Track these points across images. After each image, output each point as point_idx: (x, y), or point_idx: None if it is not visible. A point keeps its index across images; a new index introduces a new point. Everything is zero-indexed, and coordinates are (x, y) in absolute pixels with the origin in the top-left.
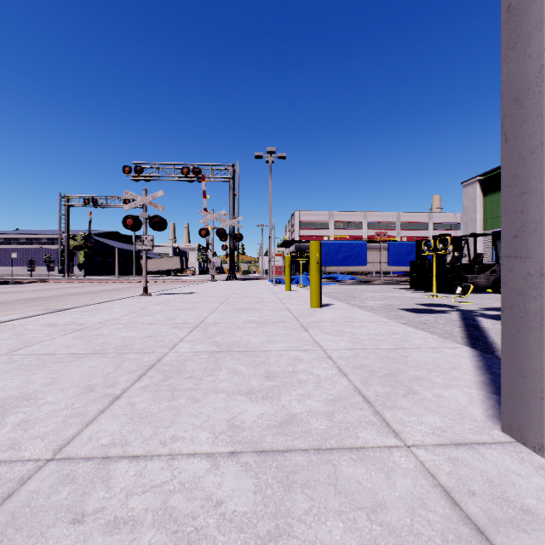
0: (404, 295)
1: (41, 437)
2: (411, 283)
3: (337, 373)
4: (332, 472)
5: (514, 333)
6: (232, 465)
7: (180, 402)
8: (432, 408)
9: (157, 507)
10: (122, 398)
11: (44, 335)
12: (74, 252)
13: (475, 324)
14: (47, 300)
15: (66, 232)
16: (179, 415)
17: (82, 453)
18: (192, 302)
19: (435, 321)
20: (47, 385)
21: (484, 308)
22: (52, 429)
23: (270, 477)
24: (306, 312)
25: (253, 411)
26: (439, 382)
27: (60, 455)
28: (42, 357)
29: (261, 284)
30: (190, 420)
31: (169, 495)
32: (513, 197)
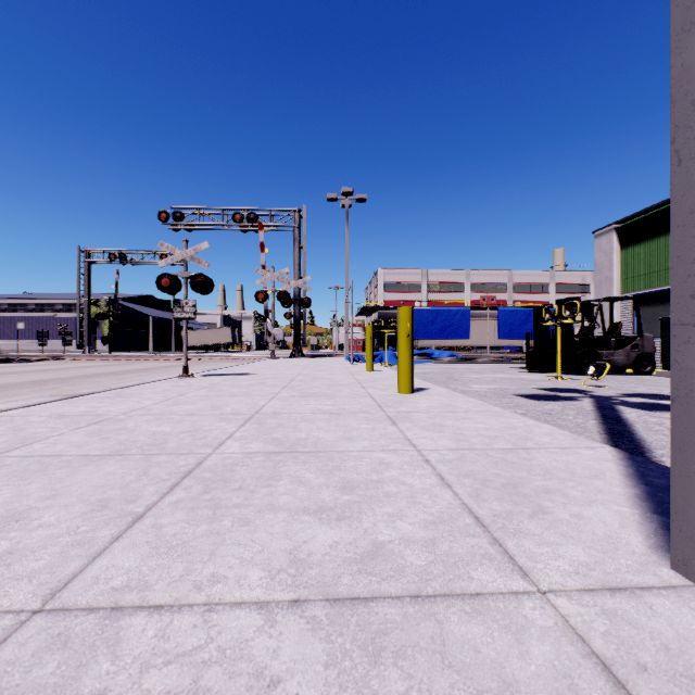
0: (520, 376)
1: (28, 576)
2: (528, 361)
3: (438, 483)
4: (437, 632)
5: (692, 432)
6: (293, 621)
7: (225, 524)
8: (571, 534)
9: (184, 689)
10: (145, 518)
11: (50, 429)
12: (97, 322)
13: (615, 415)
14: (60, 382)
15: (87, 295)
16: (222, 543)
17: (83, 601)
18: (245, 386)
19: (562, 411)
20: (45, 499)
21: (624, 394)
22: (45, 564)
23: (348, 640)
24: (394, 400)
25: (324, 538)
26: (578, 497)
27: (53, 604)
28: (43, 459)
29: (334, 363)
30: (237, 551)
31: (203, 668)
32: (691, 241)
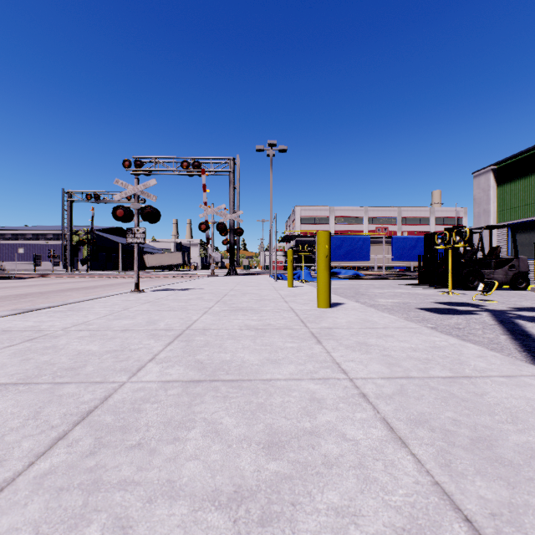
0: (415, 291)
1: None
2: (420, 278)
3: (388, 437)
4: None
5: None
6: None
7: (89, 534)
8: None
9: None
10: None
11: None
12: (79, 247)
13: (521, 330)
14: (37, 296)
15: (69, 227)
16: None
17: None
18: (184, 300)
19: (468, 325)
20: None
21: (515, 308)
22: None
23: None
24: (315, 314)
25: None
26: None
27: None
28: None
29: (261, 280)
30: None
31: None
32: None
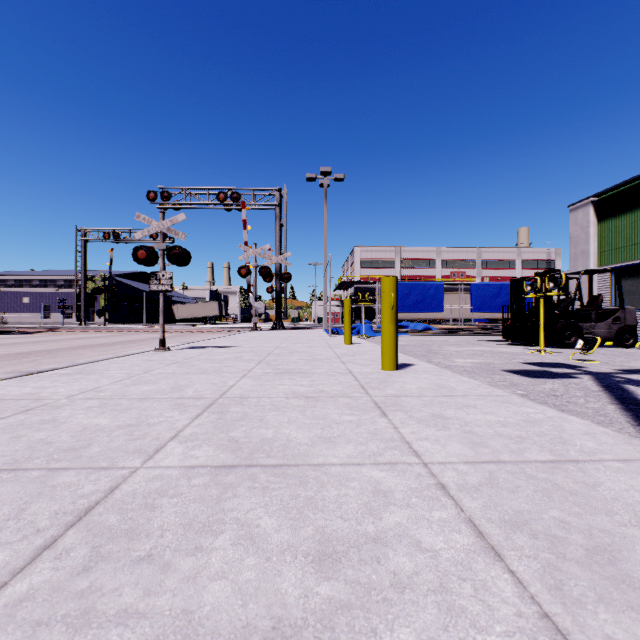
0: (500, 349)
1: None
2: (504, 333)
3: (476, 546)
4: None
5: None
6: None
7: None
8: None
9: None
10: None
11: None
12: (95, 296)
13: (632, 398)
14: (43, 355)
15: (83, 272)
16: None
17: None
18: (219, 361)
19: (567, 392)
20: None
21: (622, 370)
22: None
23: None
24: (378, 378)
25: None
26: None
27: None
28: None
29: (313, 335)
30: None
31: None
32: None
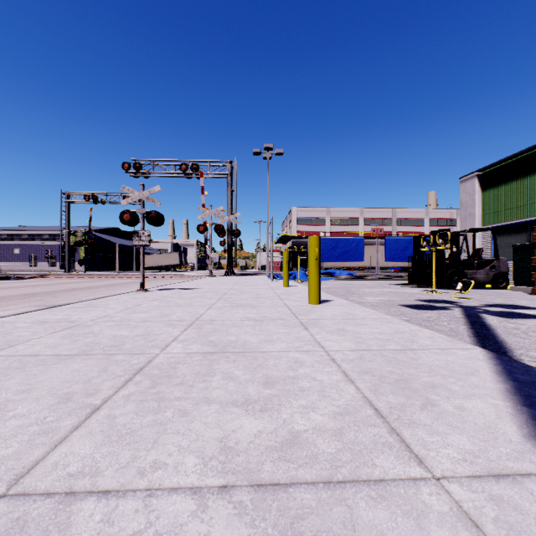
0: (403, 290)
1: None
2: (409, 278)
3: (343, 379)
4: (348, 517)
5: None
6: (222, 506)
7: (167, 415)
8: (456, 424)
9: None
10: (101, 409)
11: (32, 333)
12: (75, 248)
13: (480, 322)
14: (45, 295)
15: (67, 228)
16: (164, 432)
17: (42, 486)
18: (188, 298)
19: (438, 318)
20: (21, 393)
21: (486, 304)
22: (13, 452)
23: (270, 525)
24: (305, 309)
25: (249, 428)
26: (458, 391)
27: (15, 489)
28: (23, 358)
29: (258, 280)
30: (176, 439)
31: None
32: None
